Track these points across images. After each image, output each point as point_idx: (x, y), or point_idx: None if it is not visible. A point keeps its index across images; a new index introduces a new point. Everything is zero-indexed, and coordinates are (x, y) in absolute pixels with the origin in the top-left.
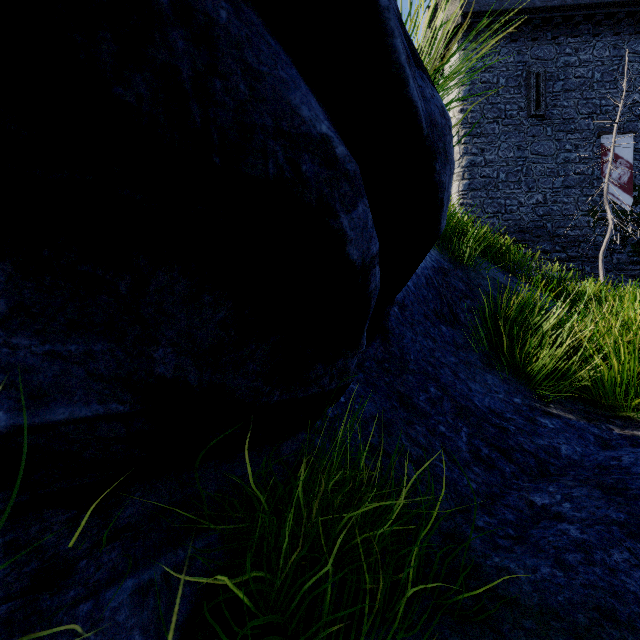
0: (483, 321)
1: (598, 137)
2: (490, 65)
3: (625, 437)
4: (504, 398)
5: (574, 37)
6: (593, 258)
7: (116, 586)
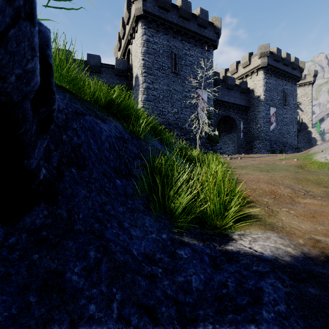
0: (146, 175)
1: (196, 89)
2: (156, 41)
3: (223, 253)
4: (156, 237)
5: (188, 43)
6: (195, 139)
7: None
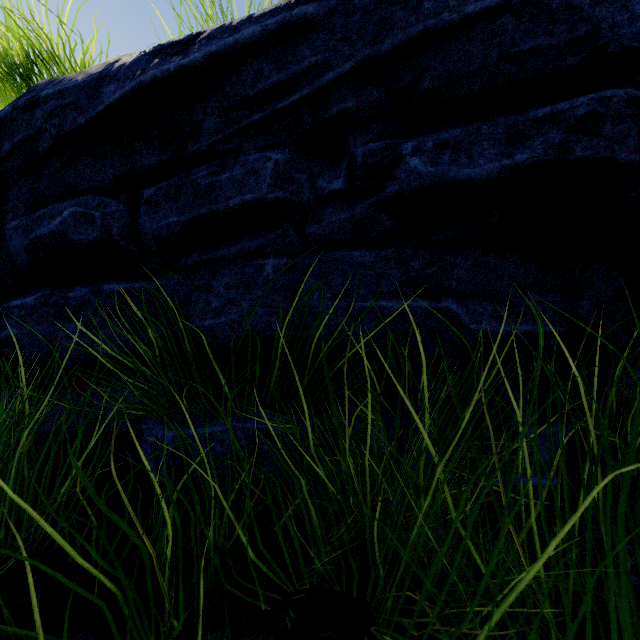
0: None
1: None
2: None
3: None
4: None
5: None
6: None
7: (531, 428)
